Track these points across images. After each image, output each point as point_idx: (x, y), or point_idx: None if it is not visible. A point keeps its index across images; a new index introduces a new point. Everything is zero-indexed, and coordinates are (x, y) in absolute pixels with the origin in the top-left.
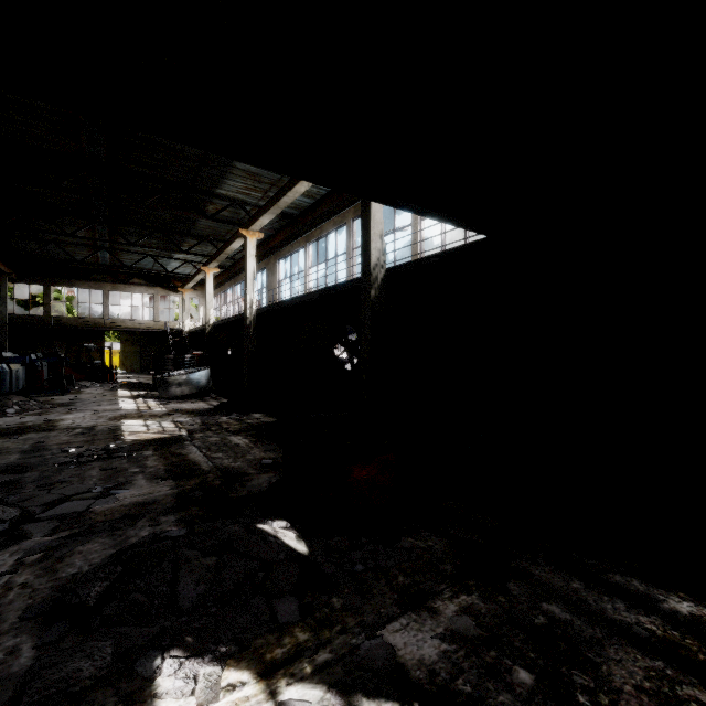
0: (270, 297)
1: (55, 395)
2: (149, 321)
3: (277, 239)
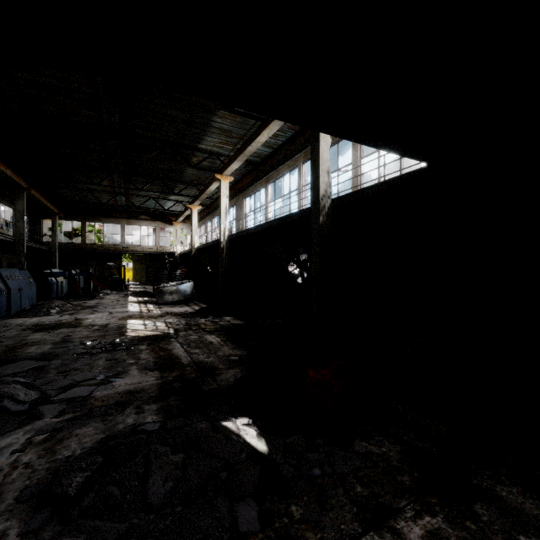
0: (239, 226)
1: (86, 300)
2: (152, 246)
3: (244, 182)
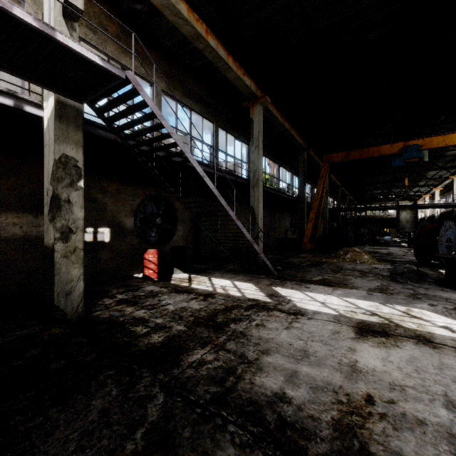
0: None
1: None
2: None
3: None
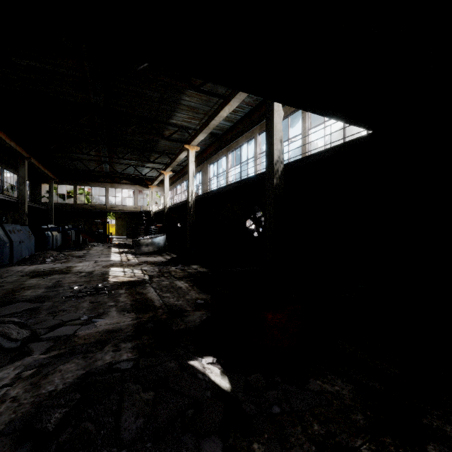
0: (204, 189)
1: (76, 250)
2: (132, 206)
3: (208, 151)
